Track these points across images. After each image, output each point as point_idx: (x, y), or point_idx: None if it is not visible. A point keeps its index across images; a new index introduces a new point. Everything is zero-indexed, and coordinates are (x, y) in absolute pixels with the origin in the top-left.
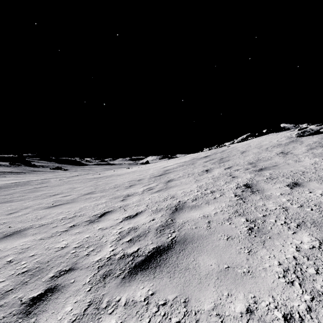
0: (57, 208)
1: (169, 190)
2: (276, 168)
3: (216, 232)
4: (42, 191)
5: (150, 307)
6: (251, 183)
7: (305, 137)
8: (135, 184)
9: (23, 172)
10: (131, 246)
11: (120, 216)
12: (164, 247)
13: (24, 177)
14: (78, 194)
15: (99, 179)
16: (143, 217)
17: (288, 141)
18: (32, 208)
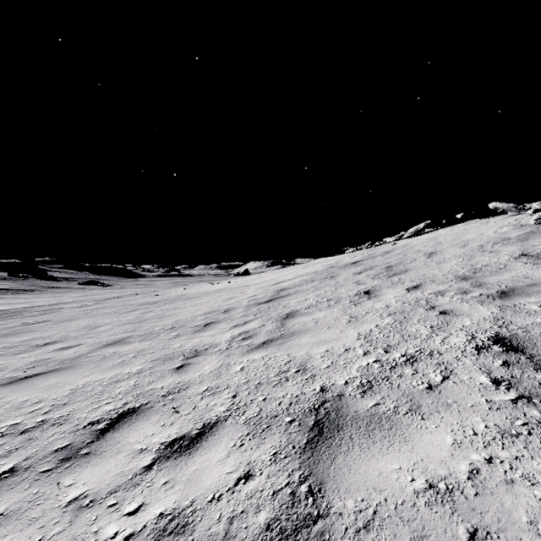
0: (24, 386)
1: (291, 342)
2: None
3: None
4: (30, 332)
5: None
6: (511, 335)
7: None
8: (217, 321)
9: (31, 290)
10: None
11: (156, 437)
12: None
13: (29, 299)
14: (94, 342)
15: (151, 307)
16: (218, 452)
17: (521, 232)
18: None
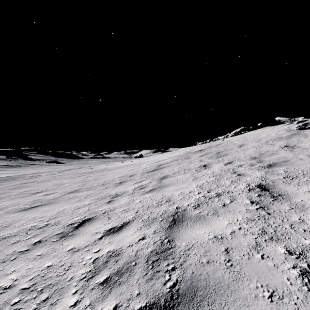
0: (32, 211)
1: (164, 189)
2: (289, 164)
3: (246, 278)
4: (26, 187)
5: None
6: (266, 184)
7: (307, 129)
8: (126, 180)
9: (19, 166)
10: (106, 298)
11: (102, 228)
12: (159, 307)
13: (19, 170)
14: (63, 191)
15: (90, 174)
16: (130, 232)
17: (289, 134)
18: (5, 210)
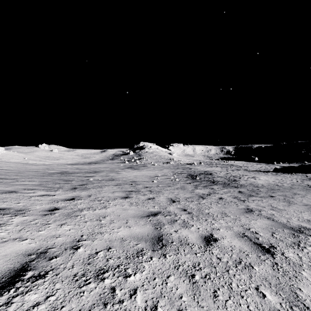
0: None
1: None
2: None
3: None
4: None
5: (2, 204)
6: None
7: None
8: None
9: None
10: None
11: None
12: None
13: None
14: None
15: None
16: None
17: None
18: None
